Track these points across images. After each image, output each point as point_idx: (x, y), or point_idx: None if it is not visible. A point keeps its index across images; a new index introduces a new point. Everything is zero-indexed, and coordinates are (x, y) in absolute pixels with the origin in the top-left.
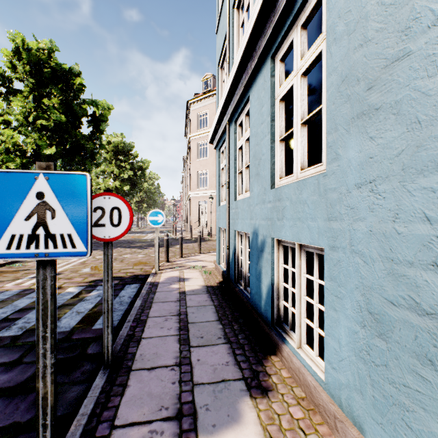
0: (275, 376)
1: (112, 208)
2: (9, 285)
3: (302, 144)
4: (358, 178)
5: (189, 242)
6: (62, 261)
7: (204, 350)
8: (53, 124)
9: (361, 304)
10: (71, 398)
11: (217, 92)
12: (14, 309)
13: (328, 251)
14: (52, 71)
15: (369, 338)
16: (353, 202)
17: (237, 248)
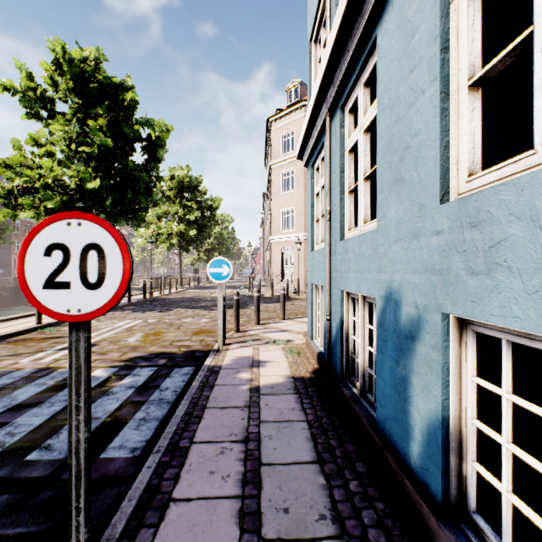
0: None
1: (85, 246)
2: (25, 361)
3: None
4: None
5: (269, 302)
6: (105, 326)
7: None
8: (97, 151)
9: None
10: None
11: (310, 79)
12: (7, 405)
13: None
14: (100, 87)
15: None
16: None
17: (346, 319)
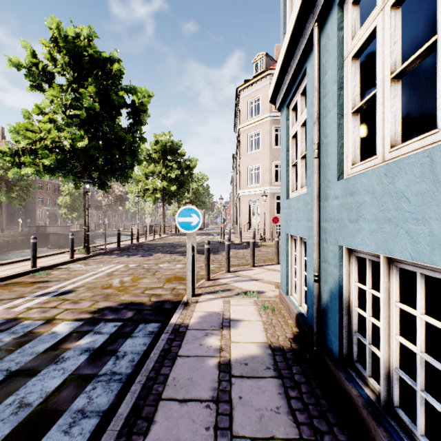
0: None
1: None
2: None
3: None
4: None
5: (238, 248)
6: (90, 270)
7: None
8: (86, 114)
9: None
10: None
11: (284, 15)
12: None
13: None
14: (92, 62)
15: None
16: None
17: (346, 285)
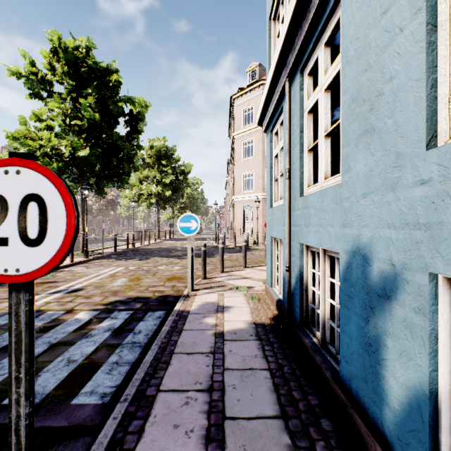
0: None
1: (24, 197)
2: None
3: None
4: None
5: (232, 252)
6: (93, 272)
7: None
8: (86, 124)
9: None
10: None
11: (269, 53)
12: None
13: None
14: (90, 71)
15: None
16: None
17: (305, 271)
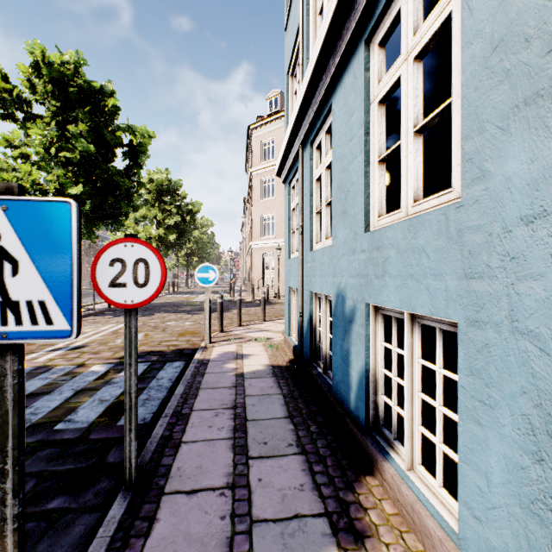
0: (374, 511)
1: (136, 260)
2: None
3: (415, 162)
4: (528, 207)
5: (250, 306)
6: (90, 330)
7: (269, 464)
8: (79, 157)
9: (533, 421)
10: (76, 535)
11: (287, 107)
12: None
13: (465, 327)
14: (79, 91)
15: (551, 483)
16: (516, 247)
17: (314, 315)
